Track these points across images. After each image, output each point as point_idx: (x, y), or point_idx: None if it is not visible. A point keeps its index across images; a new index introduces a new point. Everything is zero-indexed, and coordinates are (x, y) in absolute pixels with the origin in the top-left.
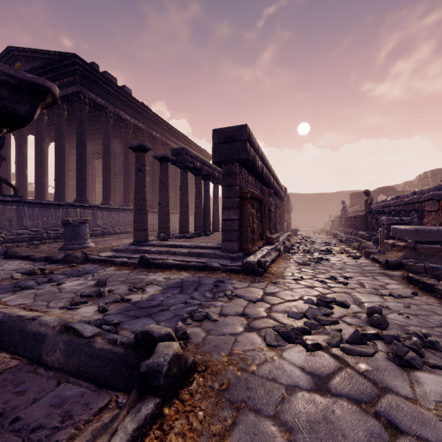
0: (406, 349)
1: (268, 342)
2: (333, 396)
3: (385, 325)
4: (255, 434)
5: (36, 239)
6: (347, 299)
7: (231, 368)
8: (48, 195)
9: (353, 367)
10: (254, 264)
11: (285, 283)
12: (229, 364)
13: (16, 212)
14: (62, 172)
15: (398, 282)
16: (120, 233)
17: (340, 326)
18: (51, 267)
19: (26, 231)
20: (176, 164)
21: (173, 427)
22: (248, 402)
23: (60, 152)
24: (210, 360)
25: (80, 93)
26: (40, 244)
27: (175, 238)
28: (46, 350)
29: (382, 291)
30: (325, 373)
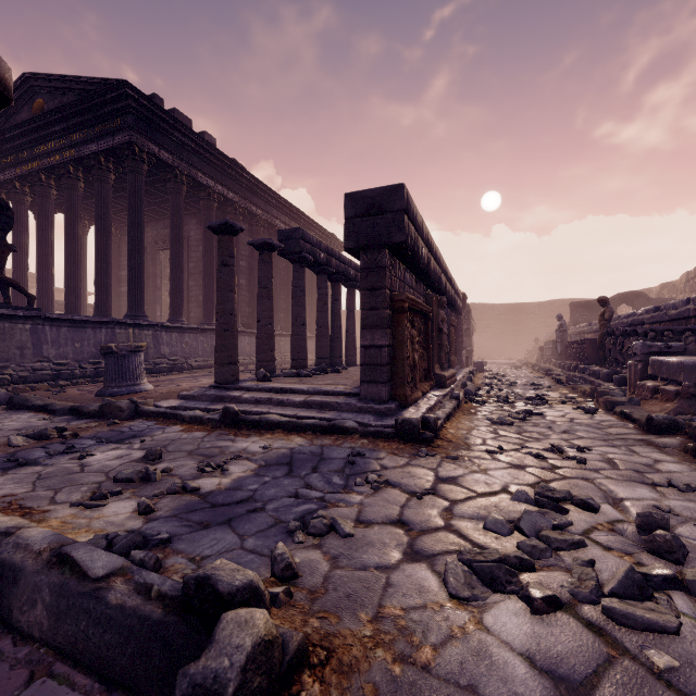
0: None
1: (454, 591)
2: None
3: (682, 554)
4: None
5: (63, 378)
6: (591, 492)
7: (379, 655)
8: (89, 308)
9: (636, 657)
10: (417, 424)
11: (473, 459)
12: (376, 645)
13: (31, 334)
14: (106, 270)
15: (677, 458)
16: (198, 368)
17: (588, 552)
18: (78, 425)
19: (47, 364)
20: (286, 256)
21: None
22: None
23: (103, 238)
24: (337, 631)
25: (134, 144)
26: (69, 385)
27: (284, 377)
28: (20, 601)
29: (651, 475)
30: (580, 674)
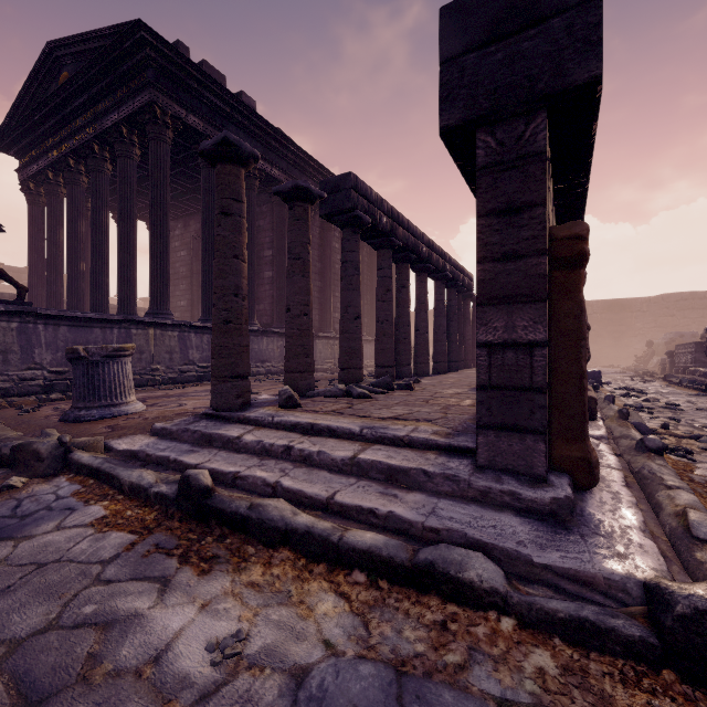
0: None
1: None
2: None
3: None
4: None
5: (58, 390)
6: None
7: None
8: (141, 312)
9: None
10: None
11: None
12: None
13: (18, 334)
14: (130, 261)
15: None
16: None
17: None
18: None
19: (40, 372)
20: (332, 217)
21: None
22: None
23: (126, 224)
24: None
25: (154, 104)
26: (63, 399)
27: (326, 397)
28: None
29: None
30: None
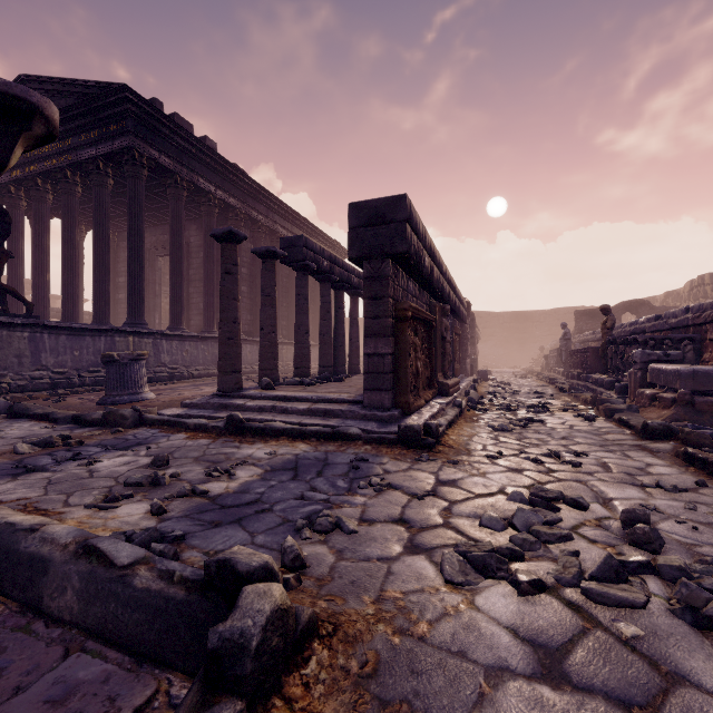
0: (706, 594)
1: (449, 577)
2: (576, 691)
3: (659, 545)
4: None
5: (61, 387)
6: (583, 493)
7: (380, 628)
8: (85, 316)
9: (608, 629)
10: (419, 431)
11: (473, 463)
12: (378, 621)
13: (29, 342)
14: (105, 277)
15: (668, 461)
16: (199, 377)
17: (575, 544)
18: (81, 433)
19: (46, 372)
20: (289, 263)
21: None
22: (414, 702)
23: (102, 245)
24: (342, 611)
25: (134, 149)
26: (68, 394)
27: (287, 385)
28: (50, 588)
29: (642, 478)
30: (557, 642)
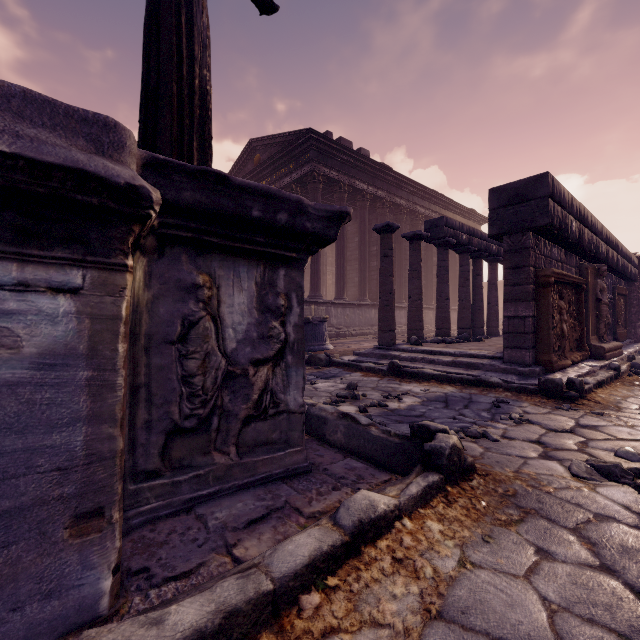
0: None
1: (575, 472)
2: None
3: None
4: (546, 533)
5: None
6: None
7: (518, 482)
8: None
9: None
10: (560, 384)
11: (620, 417)
12: (516, 479)
13: None
14: None
15: None
16: (356, 335)
17: None
18: None
19: None
20: (431, 241)
21: (456, 501)
22: (539, 511)
23: None
24: (491, 470)
25: (314, 172)
26: None
27: (431, 343)
28: (329, 431)
29: None
30: None
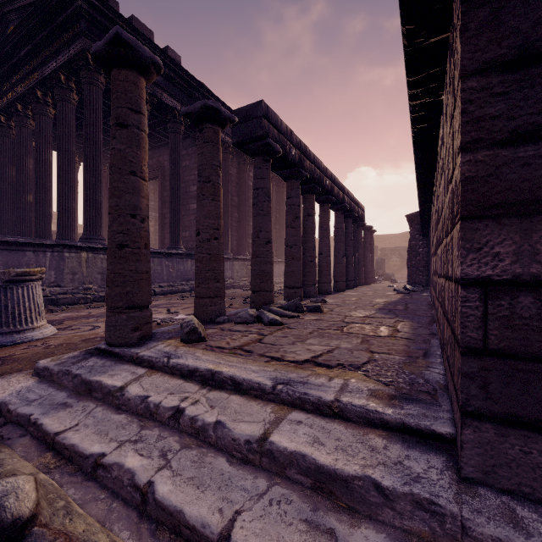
0: None
1: None
2: None
3: None
4: None
5: None
6: None
7: None
8: None
9: None
10: None
11: None
12: None
13: None
14: (68, 193)
15: None
16: (161, 294)
17: None
18: None
19: None
20: (243, 146)
21: None
22: None
23: (65, 160)
24: None
25: (87, 51)
26: None
27: (236, 323)
28: None
29: None
30: None
